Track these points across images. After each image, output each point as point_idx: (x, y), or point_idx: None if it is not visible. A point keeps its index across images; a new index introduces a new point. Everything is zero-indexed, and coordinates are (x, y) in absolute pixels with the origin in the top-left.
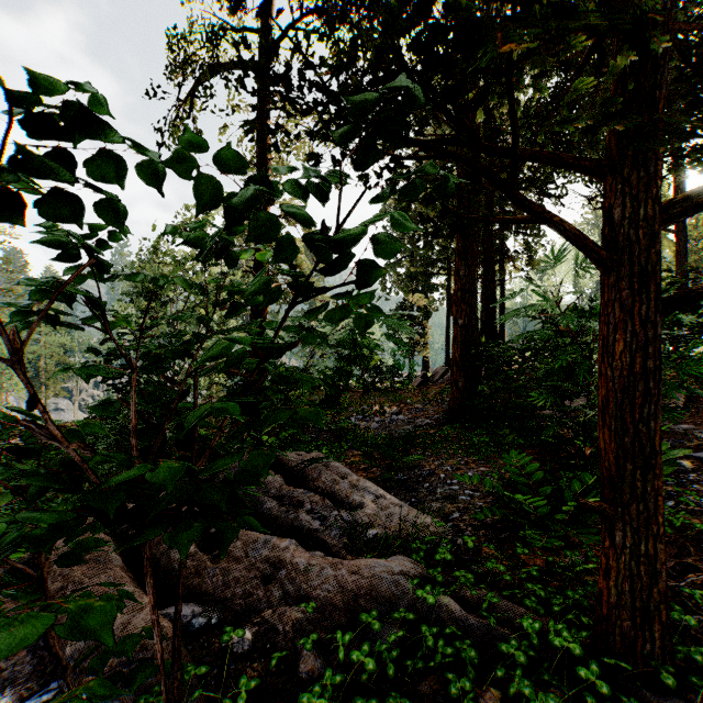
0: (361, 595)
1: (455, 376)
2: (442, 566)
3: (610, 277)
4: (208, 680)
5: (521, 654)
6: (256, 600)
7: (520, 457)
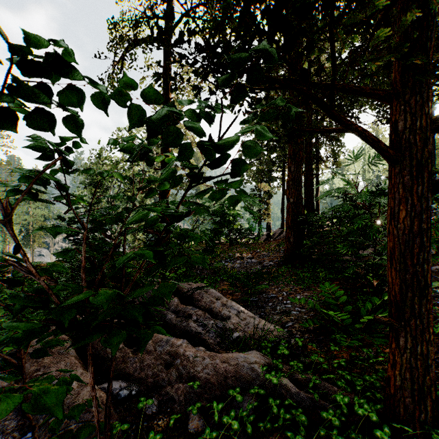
0: (229, 377)
1: (288, 234)
2: (281, 357)
3: (395, 168)
4: (129, 432)
5: (336, 419)
6: (161, 379)
7: (331, 286)
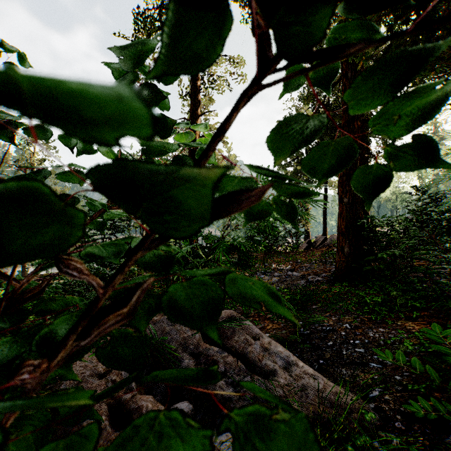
0: None
1: (341, 243)
2: None
3: None
4: None
5: None
6: None
7: (445, 333)
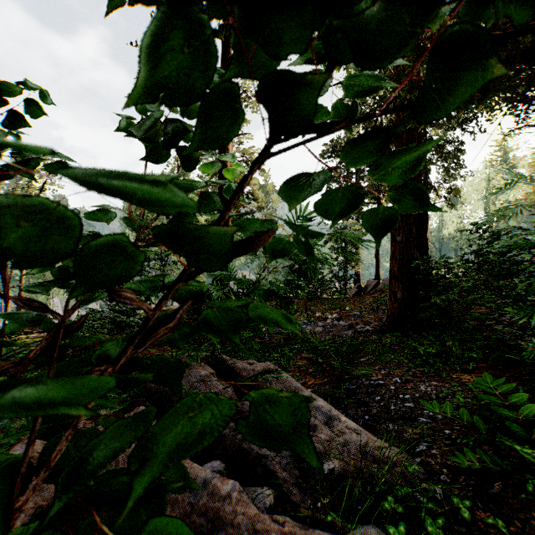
0: None
1: (393, 287)
2: None
3: None
4: None
5: None
6: None
7: (497, 383)
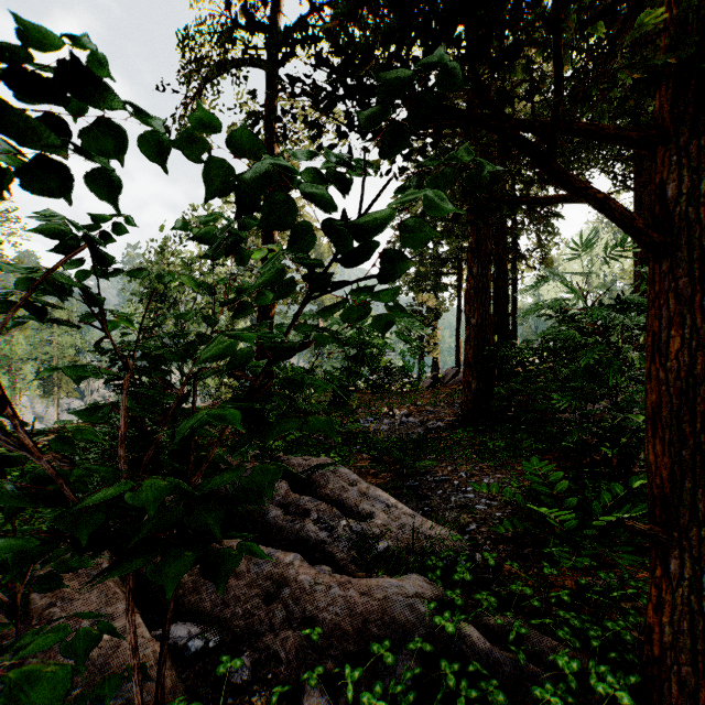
0: (372, 620)
1: (467, 377)
2: (459, 585)
3: (661, 263)
4: None
5: (558, 700)
6: (257, 621)
7: (541, 465)
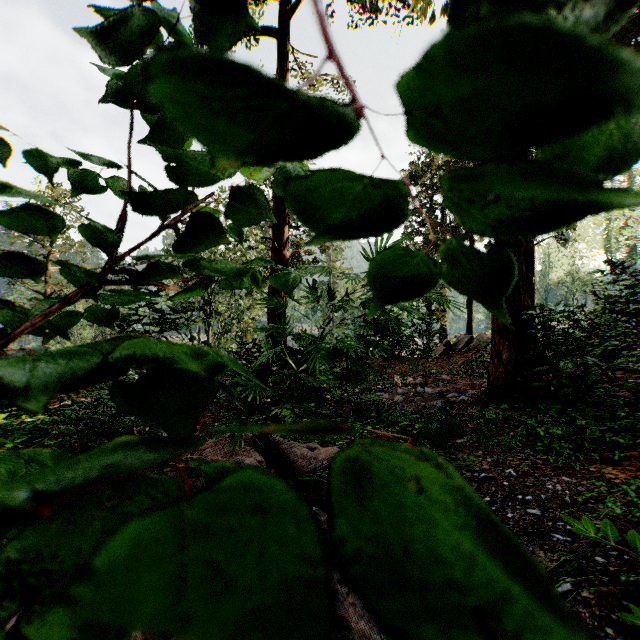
0: None
1: (497, 346)
2: None
3: None
4: None
5: None
6: None
7: None
